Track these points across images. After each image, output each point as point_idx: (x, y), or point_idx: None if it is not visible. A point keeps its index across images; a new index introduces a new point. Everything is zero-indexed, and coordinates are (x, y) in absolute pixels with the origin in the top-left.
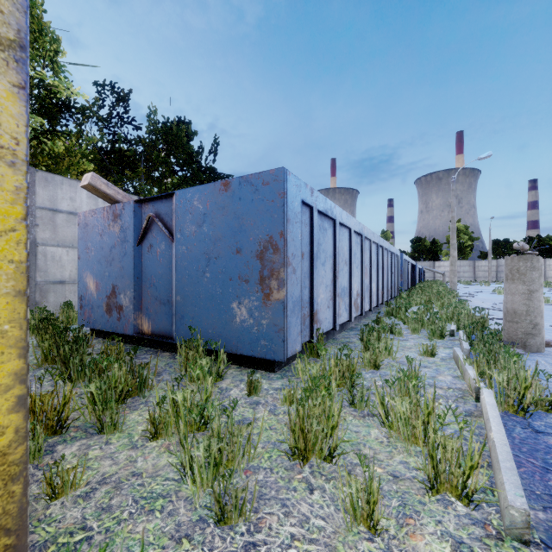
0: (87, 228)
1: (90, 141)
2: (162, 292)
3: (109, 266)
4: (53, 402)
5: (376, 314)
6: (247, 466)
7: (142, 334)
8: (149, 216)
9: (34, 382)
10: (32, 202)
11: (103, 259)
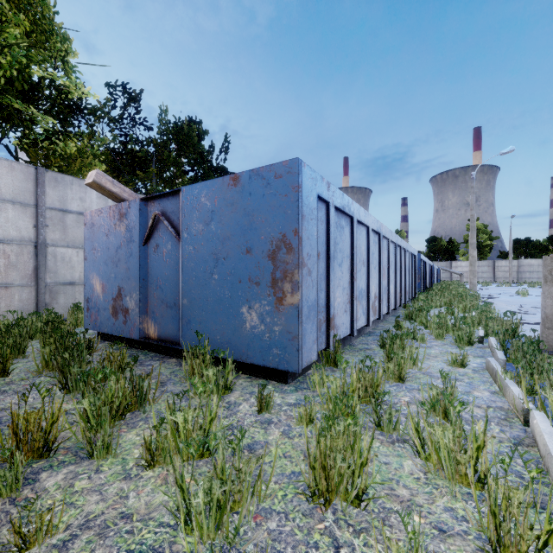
0: (94, 228)
1: (101, 142)
2: (168, 295)
3: (115, 267)
4: (42, 420)
5: (394, 317)
6: (256, 508)
7: (148, 338)
8: (155, 214)
9: (32, 391)
10: (42, 202)
11: (109, 260)
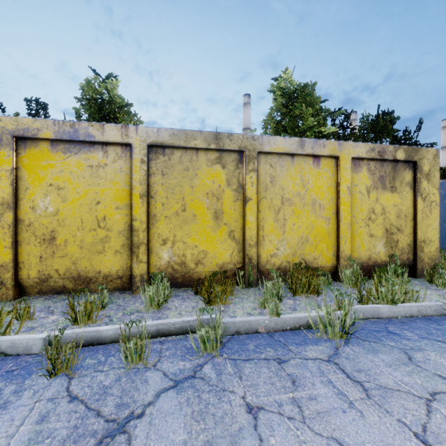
0: None
1: None
2: None
3: None
4: None
5: None
6: None
7: None
8: None
9: None
10: None
11: None
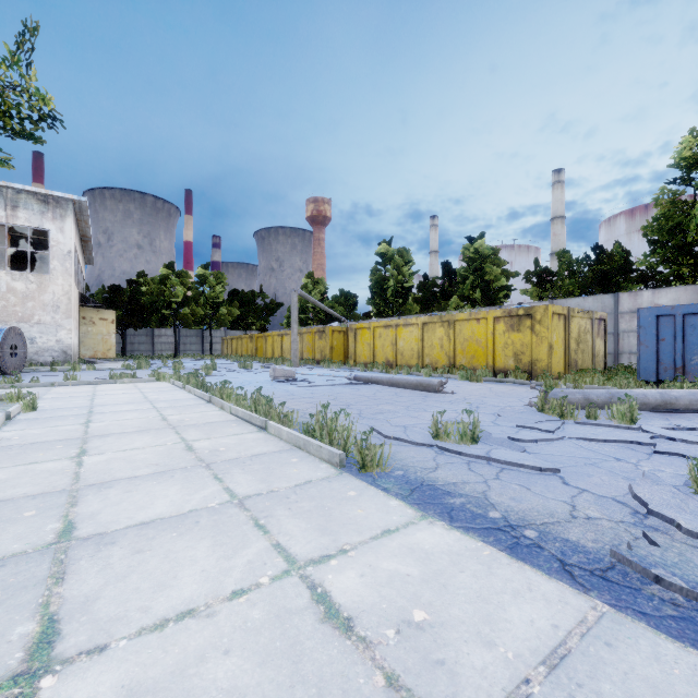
0: None
1: None
2: None
3: None
4: None
5: None
6: None
7: None
8: None
9: None
10: None
11: None
